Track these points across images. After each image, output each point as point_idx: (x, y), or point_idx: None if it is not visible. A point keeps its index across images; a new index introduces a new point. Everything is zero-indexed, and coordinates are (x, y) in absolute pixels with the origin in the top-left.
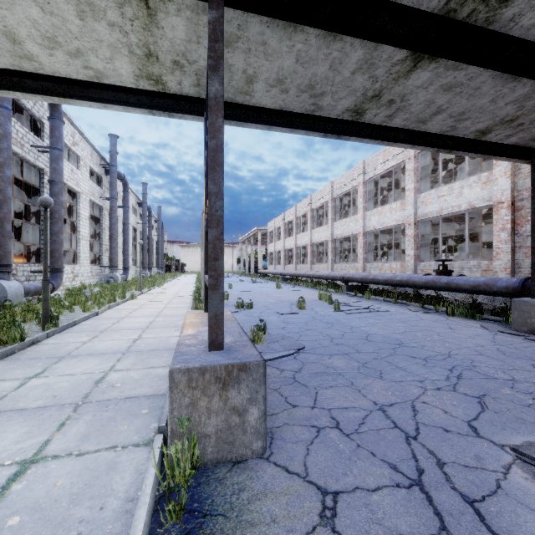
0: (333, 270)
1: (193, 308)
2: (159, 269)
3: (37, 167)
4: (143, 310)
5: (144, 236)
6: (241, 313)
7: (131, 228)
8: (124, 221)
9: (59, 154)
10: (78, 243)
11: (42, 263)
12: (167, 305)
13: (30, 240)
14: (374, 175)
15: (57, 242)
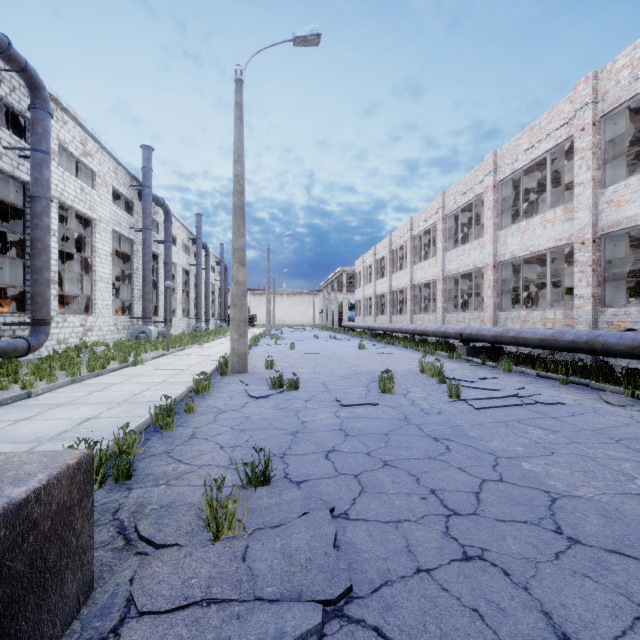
0: (445, 323)
1: (192, 387)
2: (221, 322)
3: (19, 180)
4: (118, 388)
5: (198, 281)
6: (271, 399)
7: (181, 270)
8: (165, 259)
9: (43, 158)
10: (94, 287)
11: (27, 313)
12: (170, 378)
13: (16, 281)
14: (512, 172)
15: (39, 283)
